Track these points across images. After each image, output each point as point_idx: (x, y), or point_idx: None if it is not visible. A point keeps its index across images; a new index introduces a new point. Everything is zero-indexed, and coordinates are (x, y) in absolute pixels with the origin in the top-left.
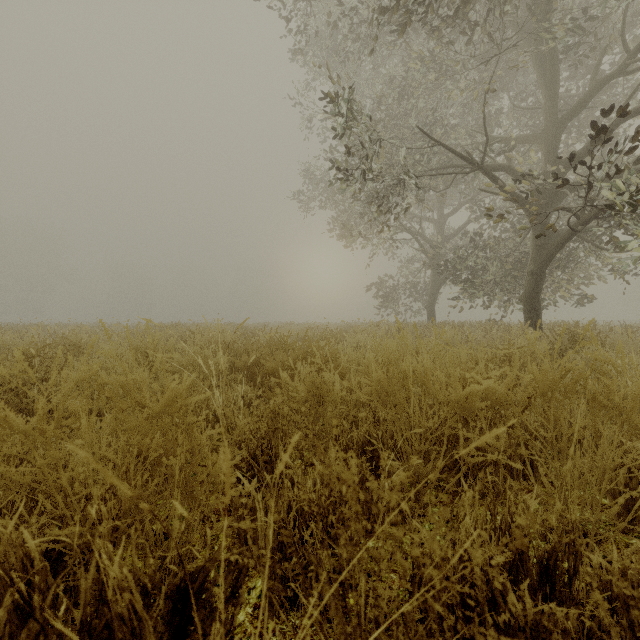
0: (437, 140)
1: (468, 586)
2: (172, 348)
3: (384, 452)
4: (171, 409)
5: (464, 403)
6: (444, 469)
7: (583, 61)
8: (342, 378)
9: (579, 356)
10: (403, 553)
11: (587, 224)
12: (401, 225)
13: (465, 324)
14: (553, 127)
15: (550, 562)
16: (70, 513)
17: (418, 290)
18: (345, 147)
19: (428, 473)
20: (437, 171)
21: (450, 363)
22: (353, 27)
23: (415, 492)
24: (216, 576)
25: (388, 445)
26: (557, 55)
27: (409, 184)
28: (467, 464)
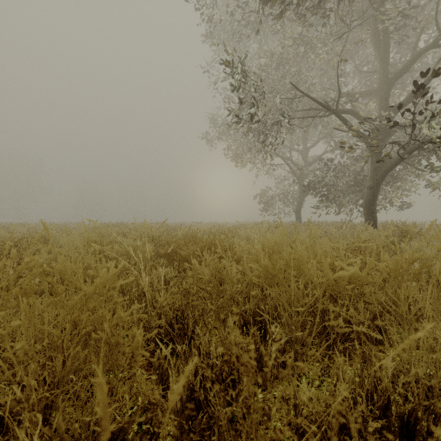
0: (303, 93)
1: (344, 440)
2: (114, 240)
3: (278, 336)
4: (101, 291)
5: (333, 285)
6: (316, 334)
7: (405, 39)
8: (237, 263)
9: (408, 246)
10: (286, 403)
11: (410, 152)
12: (277, 154)
13: (322, 223)
14: (385, 84)
15: (411, 419)
16: (15, 379)
17: (289, 199)
18: (238, 97)
19: (304, 338)
20: (303, 116)
21: (322, 253)
22: (244, 15)
23: (294, 352)
24: (133, 436)
25: (272, 314)
26: (388, 33)
27: (283, 125)
28: (333, 330)
